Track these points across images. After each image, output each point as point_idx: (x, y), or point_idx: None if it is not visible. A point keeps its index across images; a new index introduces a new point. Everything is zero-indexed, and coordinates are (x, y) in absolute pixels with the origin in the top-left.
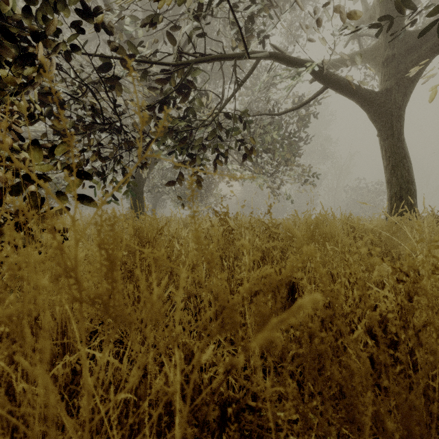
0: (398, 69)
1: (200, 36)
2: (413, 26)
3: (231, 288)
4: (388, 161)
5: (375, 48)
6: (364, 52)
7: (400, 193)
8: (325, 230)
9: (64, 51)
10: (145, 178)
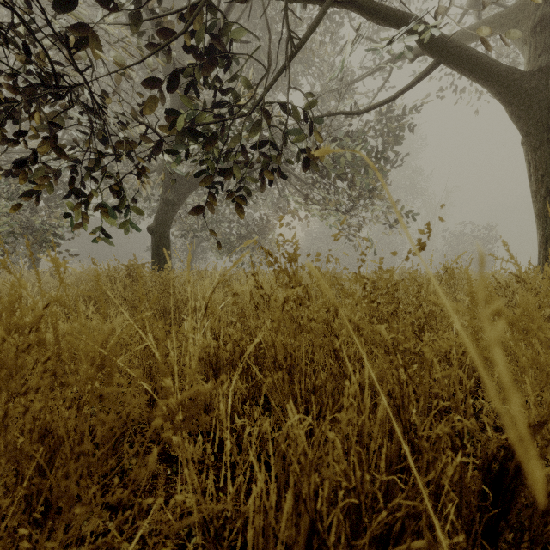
0: None
1: None
2: None
3: (315, 511)
4: (540, 183)
5: (519, 7)
6: (499, 16)
7: None
8: None
9: None
10: (172, 215)
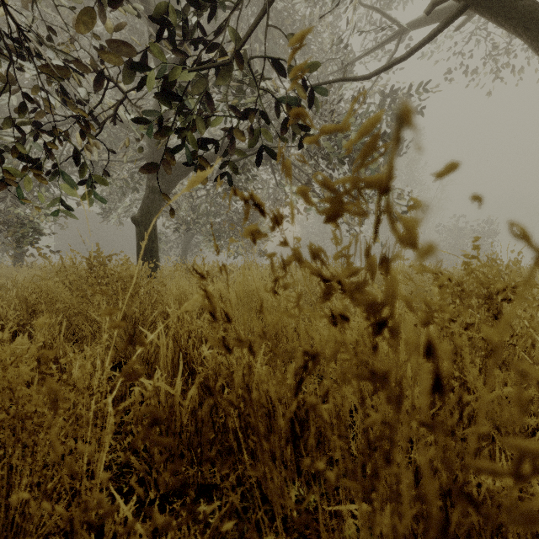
0: None
1: None
2: None
3: None
4: None
5: None
6: None
7: None
8: None
9: None
10: (159, 204)
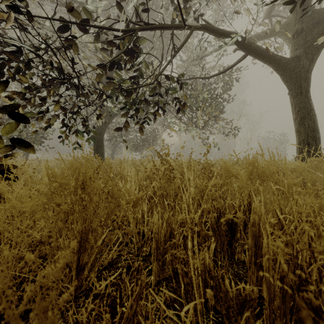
0: (306, 40)
1: (146, 11)
2: (321, 1)
3: (172, 227)
4: (297, 114)
5: (286, 24)
6: None
7: (308, 140)
8: (263, 169)
9: (27, 15)
10: (105, 129)
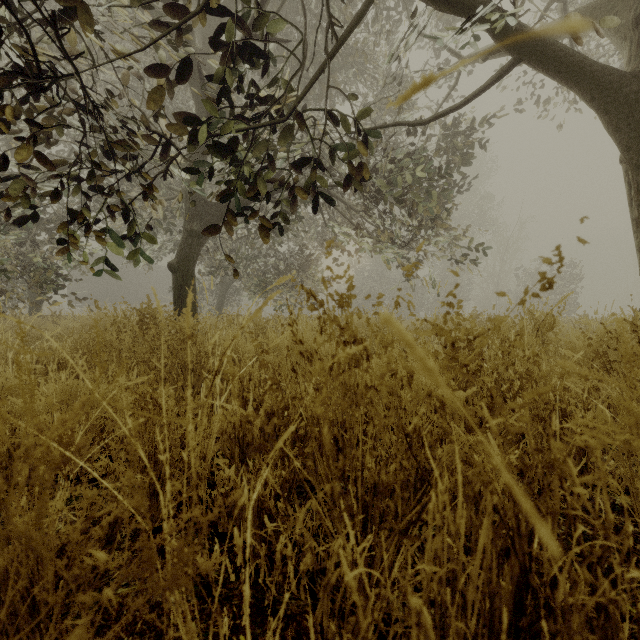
0: None
1: None
2: None
3: None
4: None
5: None
6: (593, 7)
7: None
8: None
9: None
10: (198, 249)
